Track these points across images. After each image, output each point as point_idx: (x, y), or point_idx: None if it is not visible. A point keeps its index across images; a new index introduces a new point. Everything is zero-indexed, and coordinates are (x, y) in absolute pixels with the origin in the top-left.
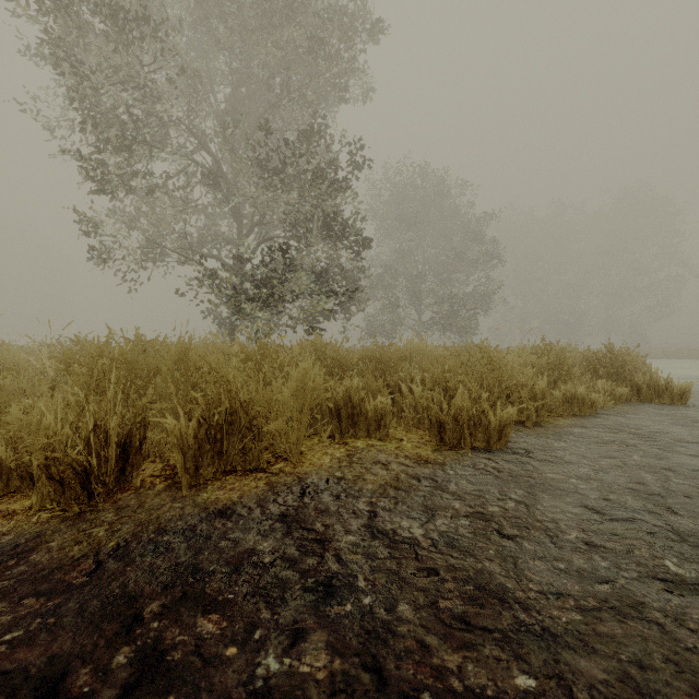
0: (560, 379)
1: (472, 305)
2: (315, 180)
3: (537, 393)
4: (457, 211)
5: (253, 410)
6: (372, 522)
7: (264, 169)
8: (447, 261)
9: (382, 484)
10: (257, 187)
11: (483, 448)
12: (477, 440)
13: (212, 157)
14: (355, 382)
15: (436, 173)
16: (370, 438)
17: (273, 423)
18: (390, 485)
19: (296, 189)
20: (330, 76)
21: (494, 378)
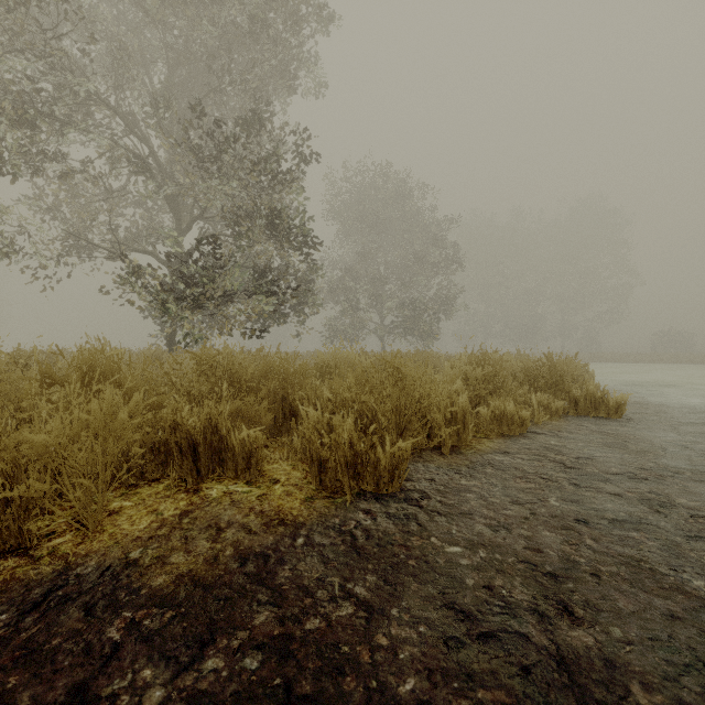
0: (496, 392)
1: (433, 309)
2: (252, 171)
3: (458, 413)
4: (418, 214)
5: (8, 464)
6: (89, 677)
7: (199, 157)
8: (409, 264)
9: (182, 574)
10: (188, 176)
11: (372, 492)
12: (366, 482)
13: (143, 142)
14: (221, 408)
15: (398, 174)
16: (238, 480)
17: (19, 487)
18: (192, 576)
19: (235, 180)
20: (278, 63)
21: (405, 398)
